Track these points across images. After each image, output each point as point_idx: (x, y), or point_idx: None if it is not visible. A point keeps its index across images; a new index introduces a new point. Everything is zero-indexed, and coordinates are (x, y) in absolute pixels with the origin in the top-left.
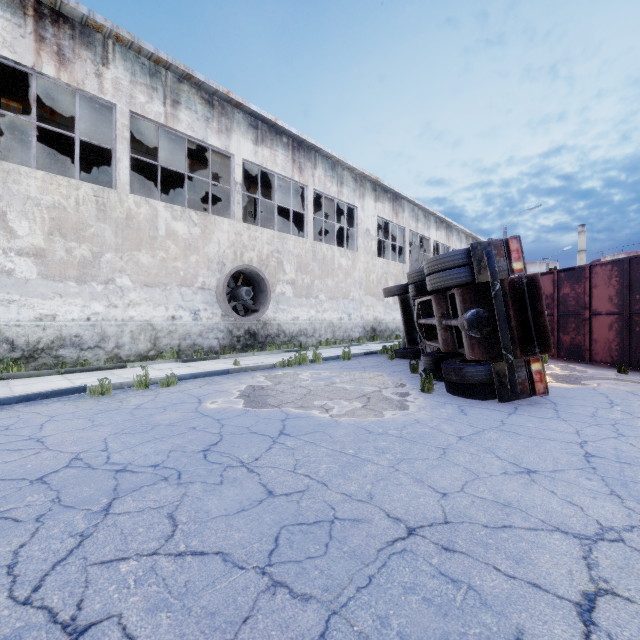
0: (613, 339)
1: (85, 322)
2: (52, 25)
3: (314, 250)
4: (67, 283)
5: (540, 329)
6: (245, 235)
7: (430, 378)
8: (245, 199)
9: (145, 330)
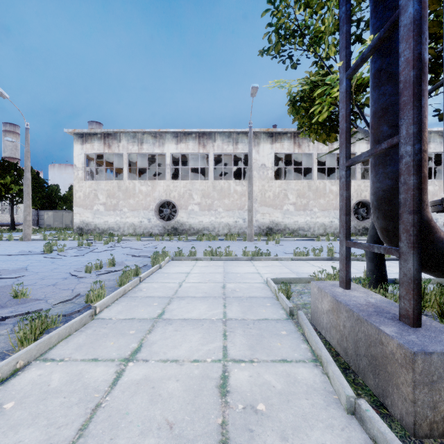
0: None
1: (305, 223)
2: (297, 138)
3: None
4: (300, 211)
5: None
6: (362, 185)
7: None
8: (363, 164)
9: (322, 226)
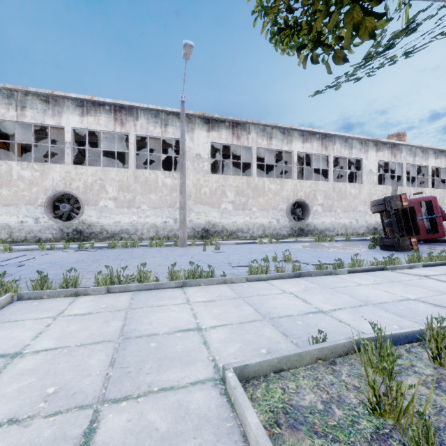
0: None
1: (244, 224)
2: (236, 128)
3: (334, 187)
4: (239, 211)
5: (415, 226)
6: (298, 185)
7: (374, 245)
8: (297, 165)
9: (261, 227)
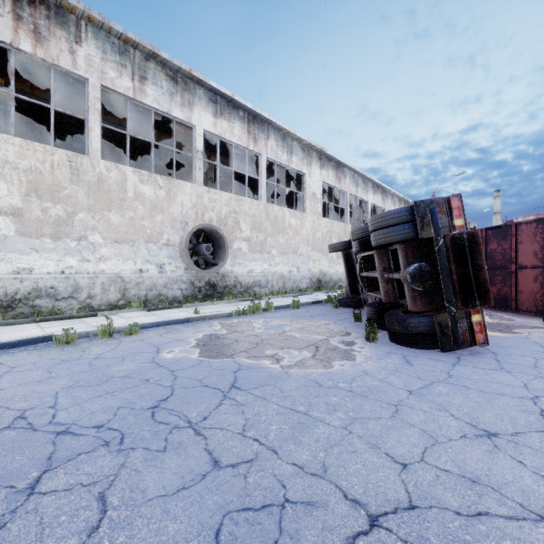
0: (538, 290)
1: (60, 275)
2: (29, 6)
3: (267, 211)
4: (43, 240)
5: (480, 282)
6: (206, 197)
7: (374, 327)
8: (206, 166)
9: (115, 282)
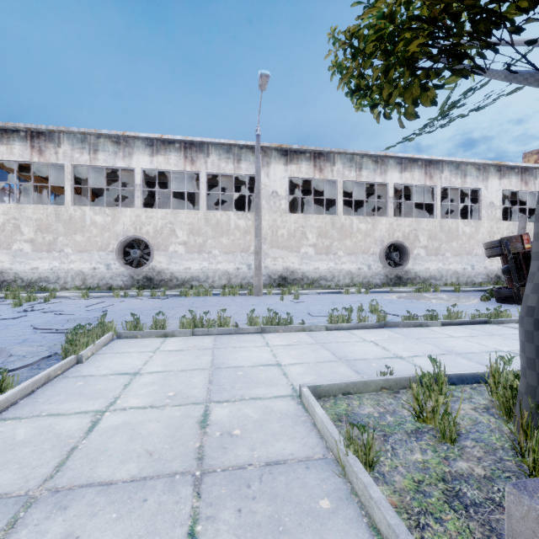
0: None
1: (327, 270)
2: (318, 159)
3: (441, 225)
4: (322, 255)
5: None
6: (394, 224)
7: (488, 296)
8: (394, 199)
9: (348, 274)
